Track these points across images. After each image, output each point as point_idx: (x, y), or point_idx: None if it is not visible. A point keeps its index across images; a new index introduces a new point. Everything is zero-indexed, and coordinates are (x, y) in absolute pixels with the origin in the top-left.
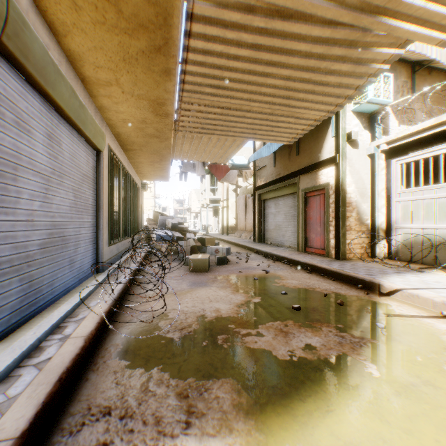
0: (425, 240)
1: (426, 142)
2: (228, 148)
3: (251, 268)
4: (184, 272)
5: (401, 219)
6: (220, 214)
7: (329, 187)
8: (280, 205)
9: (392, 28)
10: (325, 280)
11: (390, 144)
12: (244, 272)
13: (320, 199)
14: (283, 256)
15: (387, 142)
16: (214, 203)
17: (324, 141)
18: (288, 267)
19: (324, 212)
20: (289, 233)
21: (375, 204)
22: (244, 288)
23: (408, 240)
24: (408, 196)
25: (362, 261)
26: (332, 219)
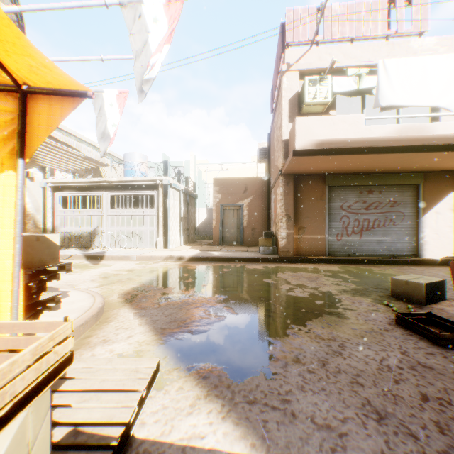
0: (71, 235)
1: (71, 188)
2: None
3: None
4: None
5: (61, 225)
6: None
7: None
8: None
9: (42, 165)
10: None
11: (55, 184)
12: None
13: None
14: None
15: (53, 182)
16: None
17: None
18: None
19: None
20: None
21: (47, 216)
22: None
23: (64, 236)
24: (64, 213)
25: None
26: None
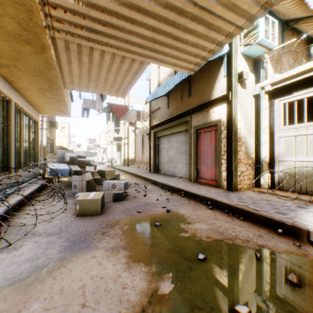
0: (310, 172)
1: (312, 81)
2: (126, 76)
3: (151, 205)
4: (69, 216)
5: (285, 153)
6: (122, 150)
7: (221, 123)
8: (172, 141)
9: None
10: (234, 220)
11: (274, 85)
12: (143, 212)
13: (211, 135)
14: (179, 188)
15: (272, 83)
16: (117, 141)
17: (215, 81)
18: (187, 200)
19: (215, 147)
20: (181, 165)
21: (260, 139)
22: (145, 249)
23: (292, 172)
24: (292, 132)
25: (252, 192)
26: (223, 152)
